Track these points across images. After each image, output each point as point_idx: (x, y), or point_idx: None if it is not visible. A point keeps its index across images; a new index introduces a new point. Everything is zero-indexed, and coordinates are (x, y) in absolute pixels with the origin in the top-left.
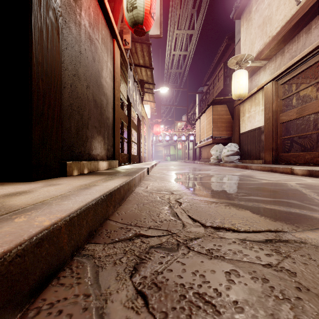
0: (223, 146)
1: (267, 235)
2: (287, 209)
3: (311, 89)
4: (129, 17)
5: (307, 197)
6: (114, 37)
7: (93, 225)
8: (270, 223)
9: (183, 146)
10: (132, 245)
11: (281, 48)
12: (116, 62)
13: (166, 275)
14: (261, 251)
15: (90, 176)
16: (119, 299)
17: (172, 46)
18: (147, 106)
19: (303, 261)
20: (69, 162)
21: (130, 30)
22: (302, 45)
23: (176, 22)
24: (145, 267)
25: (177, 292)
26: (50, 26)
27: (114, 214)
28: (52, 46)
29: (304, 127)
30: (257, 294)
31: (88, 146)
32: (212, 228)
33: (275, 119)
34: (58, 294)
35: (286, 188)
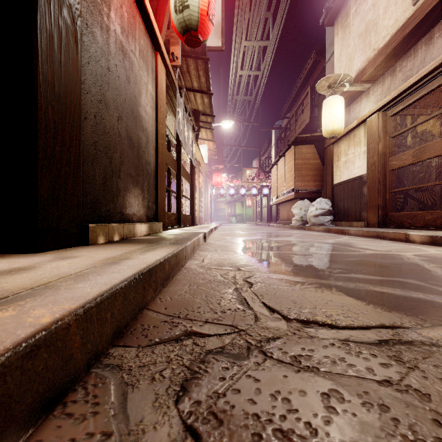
0: (310, 203)
1: (380, 332)
2: (406, 293)
3: (432, 123)
4: (179, 21)
5: (432, 275)
6: (158, 49)
7: (122, 318)
8: (383, 314)
9: (254, 202)
10: (179, 350)
11: (391, 66)
12: (160, 84)
13: (231, 400)
14: (374, 360)
15: (122, 245)
16: (157, 441)
17: (239, 63)
18: (204, 147)
19: (438, 376)
20: (92, 225)
21: (179, 40)
22: (420, 61)
23: (244, 30)
24: (199, 385)
25: (248, 428)
26: (64, 29)
27: (155, 300)
28: (67, 59)
29: (423, 176)
30: (373, 432)
31: (120, 202)
32: (298, 322)
33: (382, 165)
34: (62, 432)
35: (401, 262)
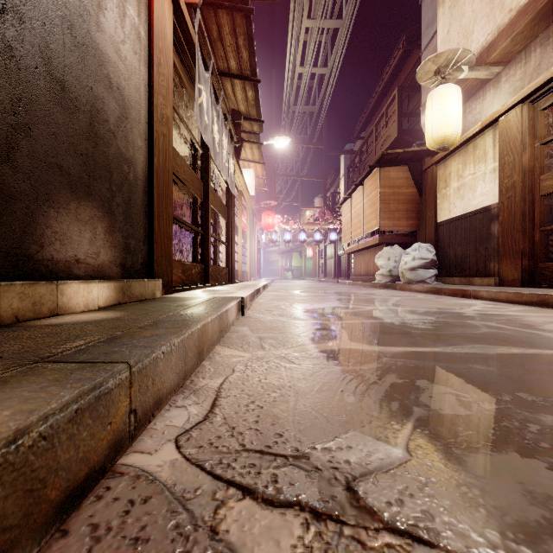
0: (402, 250)
1: None
2: None
3: None
4: None
5: None
6: None
7: None
8: None
9: (316, 252)
10: None
11: (538, 34)
12: (158, 20)
13: None
14: None
15: None
16: None
17: (298, 54)
18: (249, 172)
19: None
20: None
21: None
22: None
23: (306, 1)
24: None
25: None
26: None
27: None
28: None
29: None
30: None
31: (13, 227)
32: None
33: (529, 188)
34: None
35: None
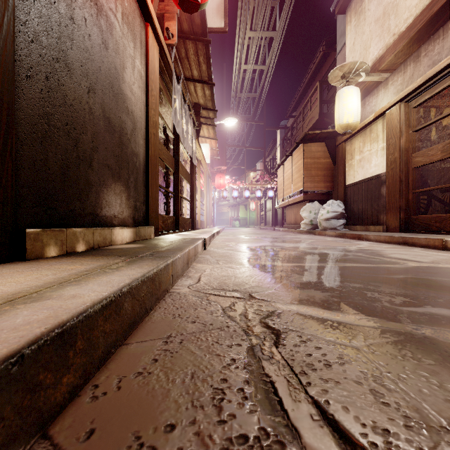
0: (320, 205)
1: None
2: None
3: None
4: None
5: None
6: (148, 20)
7: None
8: None
9: (258, 206)
10: None
11: (413, 52)
12: (151, 62)
13: None
14: None
15: (76, 260)
16: None
17: (243, 56)
18: (206, 146)
19: None
20: (33, 231)
21: (176, 14)
22: None
23: (248, 19)
24: None
25: None
26: None
27: (82, 392)
28: None
29: (449, 175)
30: None
31: (92, 200)
32: None
33: (405, 162)
34: None
35: None
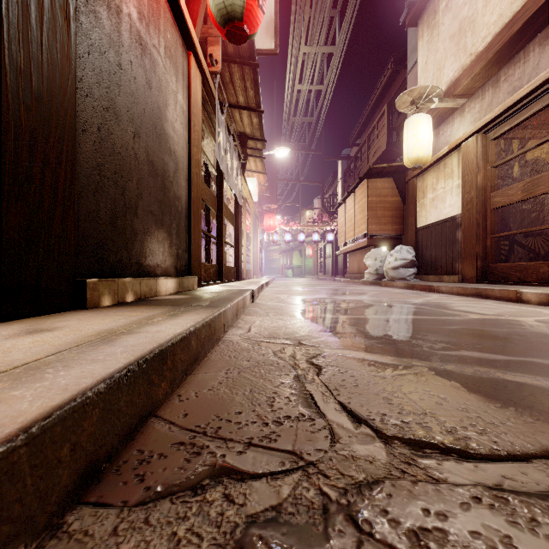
0: (387, 251)
1: None
2: None
3: (546, 148)
4: (217, 7)
5: None
6: (191, 48)
7: (101, 445)
8: (540, 427)
9: (315, 251)
10: (197, 515)
11: (493, 75)
12: (194, 94)
13: None
14: None
15: (134, 309)
16: None
17: (297, 74)
18: (253, 181)
19: None
20: (92, 281)
21: (220, 38)
22: (533, 67)
23: (303, 32)
24: None
25: None
26: None
27: (171, 398)
28: (53, 41)
29: (534, 217)
30: None
31: (137, 249)
32: (404, 445)
33: (482, 203)
34: None
35: (524, 332)
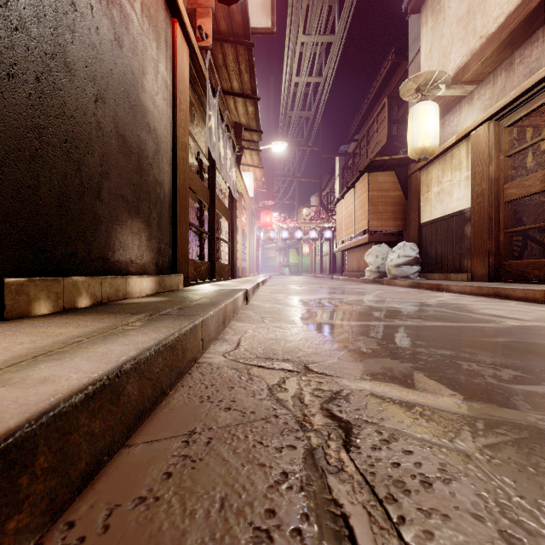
0: (389, 248)
1: None
2: None
3: None
4: None
5: None
6: (176, 14)
7: None
8: None
9: (312, 249)
10: None
11: (505, 59)
12: (180, 68)
13: None
14: None
15: (72, 320)
16: None
17: (294, 66)
18: (249, 176)
19: None
20: (15, 280)
21: (211, 10)
22: None
23: (301, 19)
24: None
25: None
26: None
27: (47, 536)
28: None
29: None
30: None
31: (101, 240)
32: None
33: (494, 195)
34: None
35: None
